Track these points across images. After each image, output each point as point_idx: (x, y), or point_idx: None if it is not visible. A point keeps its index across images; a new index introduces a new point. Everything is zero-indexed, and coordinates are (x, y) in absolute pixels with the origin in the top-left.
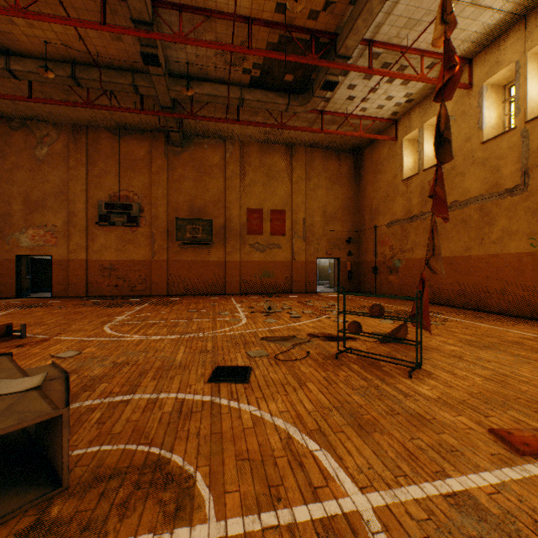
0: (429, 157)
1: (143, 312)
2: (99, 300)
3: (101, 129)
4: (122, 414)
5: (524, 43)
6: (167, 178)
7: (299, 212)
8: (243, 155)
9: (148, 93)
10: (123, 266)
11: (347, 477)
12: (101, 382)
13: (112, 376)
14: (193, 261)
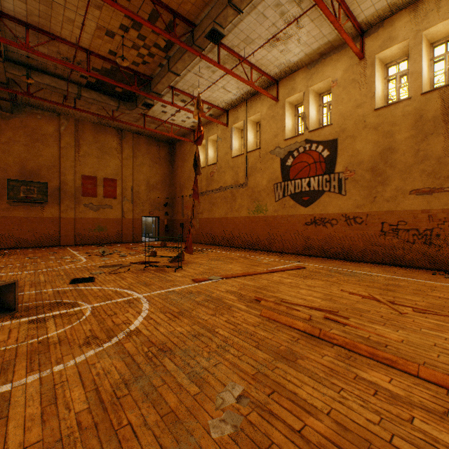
0: (211, 158)
1: None
2: None
3: None
4: (23, 297)
5: (247, 113)
6: None
7: (128, 181)
8: (78, 131)
9: None
10: None
11: (137, 293)
12: None
13: None
14: (25, 218)
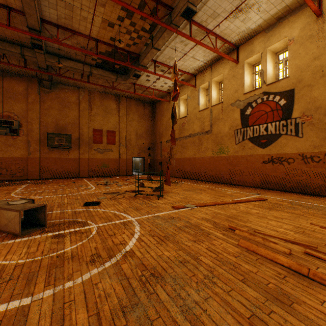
0: (182, 113)
1: (30, 187)
2: None
3: None
4: (52, 215)
5: (211, 76)
6: (40, 107)
7: (123, 132)
8: (90, 98)
9: (31, 59)
10: (6, 161)
11: (130, 216)
12: None
13: None
14: (58, 158)
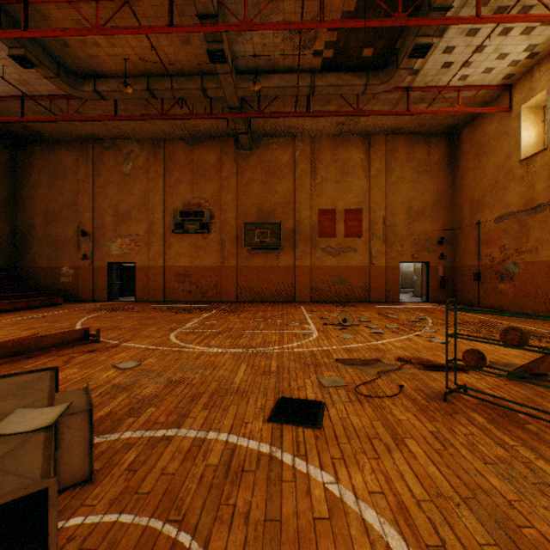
0: None
1: (210, 319)
2: (174, 305)
3: (176, 141)
4: (159, 459)
5: None
6: (236, 183)
7: (378, 210)
8: (313, 152)
9: (216, 95)
10: (195, 272)
11: None
12: (149, 405)
13: (162, 397)
14: (262, 267)
